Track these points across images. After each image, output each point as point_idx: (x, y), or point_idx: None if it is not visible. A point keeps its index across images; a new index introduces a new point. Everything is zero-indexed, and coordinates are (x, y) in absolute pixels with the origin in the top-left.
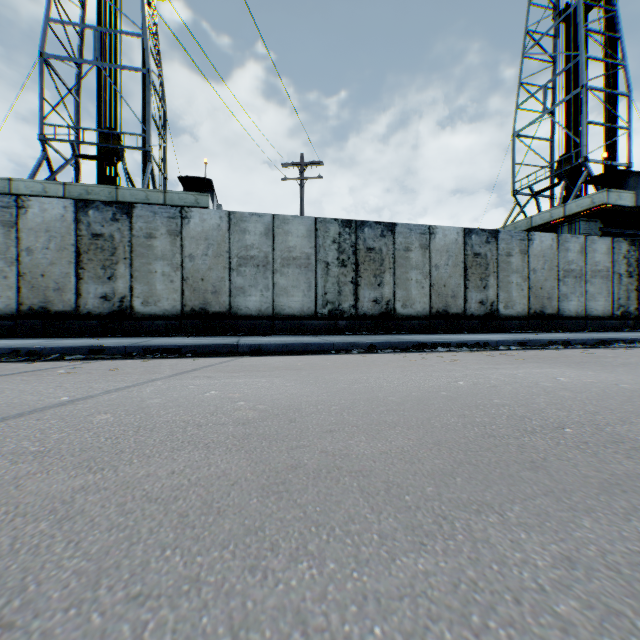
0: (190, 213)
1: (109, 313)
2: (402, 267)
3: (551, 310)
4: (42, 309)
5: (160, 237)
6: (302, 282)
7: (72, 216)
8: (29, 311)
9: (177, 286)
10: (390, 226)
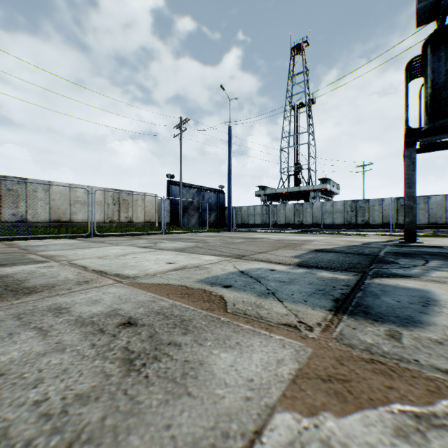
0: (314, 203)
1: (299, 224)
2: (371, 211)
3: (441, 222)
4: (288, 223)
5: (308, 209)
6: (340, 216)
7: (293, 206)
8: (286, 224)
9: (311, 218)
10: (367, 200)
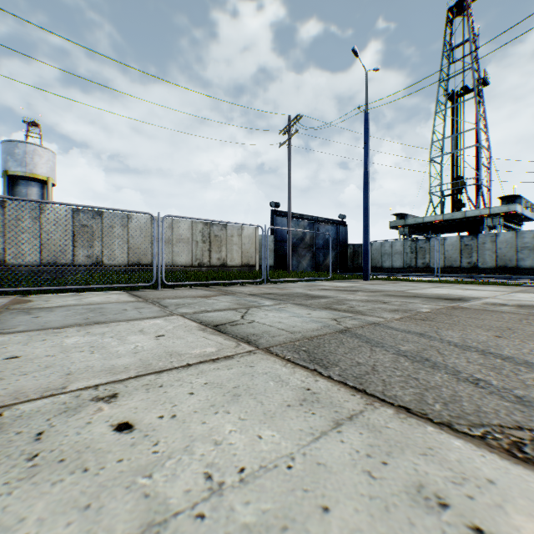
0: (498, 234)
1: (469, 267)
2: None
3: None
4: (449, 266)
5: (486, 243)
6: None
7: (458, 240)
8: (446, 267)
9: (493, 259)
10: None
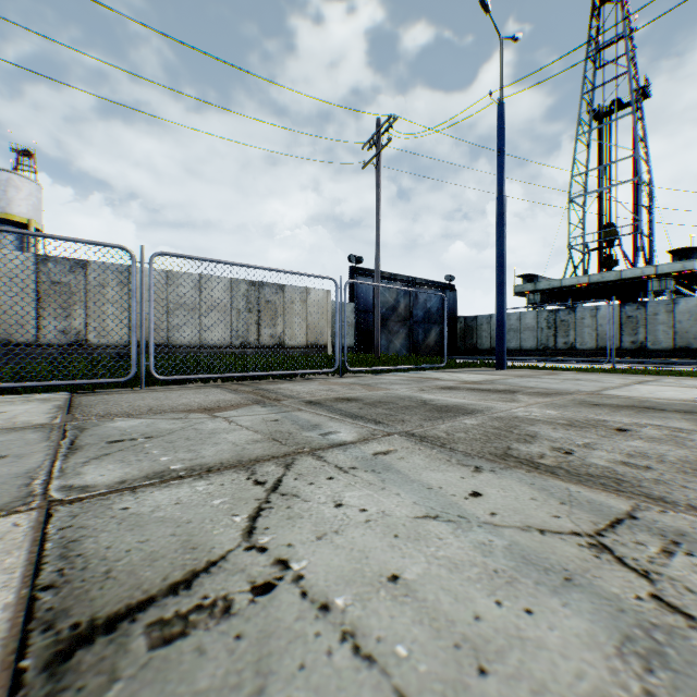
0: (677, 301)
1: (633, 349)
2: None
3: None
4: (604, 347)
5: (659, 314)
6: None
7: (616, 310)
8: (599, 348)
9: (669, 336)
10: None
